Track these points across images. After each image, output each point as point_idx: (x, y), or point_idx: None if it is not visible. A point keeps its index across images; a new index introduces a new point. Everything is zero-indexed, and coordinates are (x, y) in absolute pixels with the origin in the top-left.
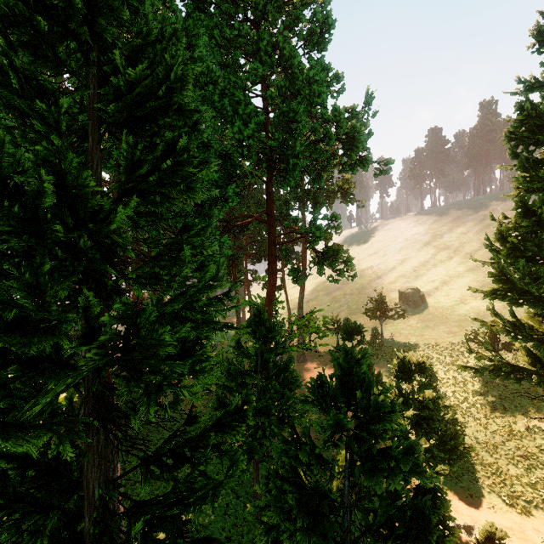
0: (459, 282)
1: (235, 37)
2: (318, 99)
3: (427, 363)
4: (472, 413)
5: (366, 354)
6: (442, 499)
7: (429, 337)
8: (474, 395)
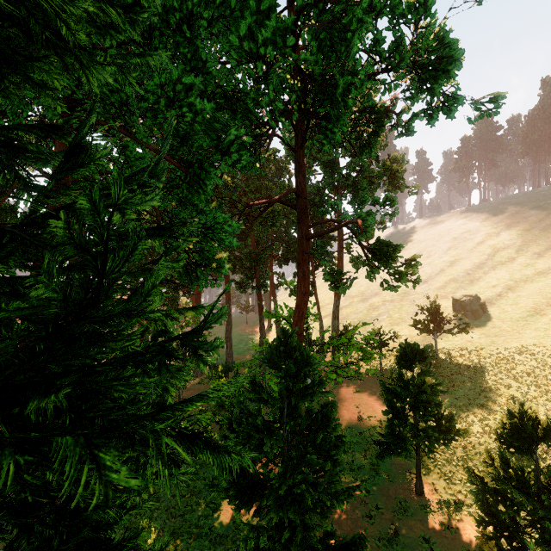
0: (528, 288)
1: None
2: None
3: None
4: None
5: None
6: None
7: (499, 356)
8: None
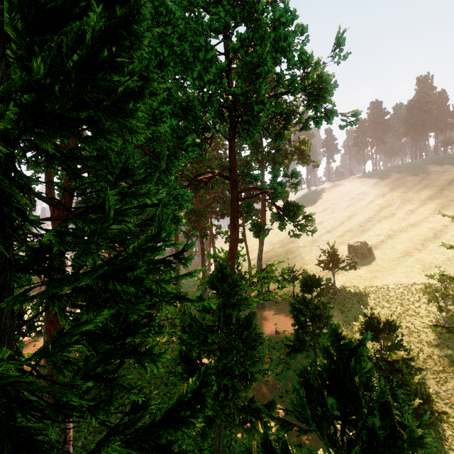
0: (403, 236)
1: None
2: (284, 44)
3: (396, 322)
4: (429, 365)
5: (365, 338)
6: None
7: (378, 286)
8: (430, 346)
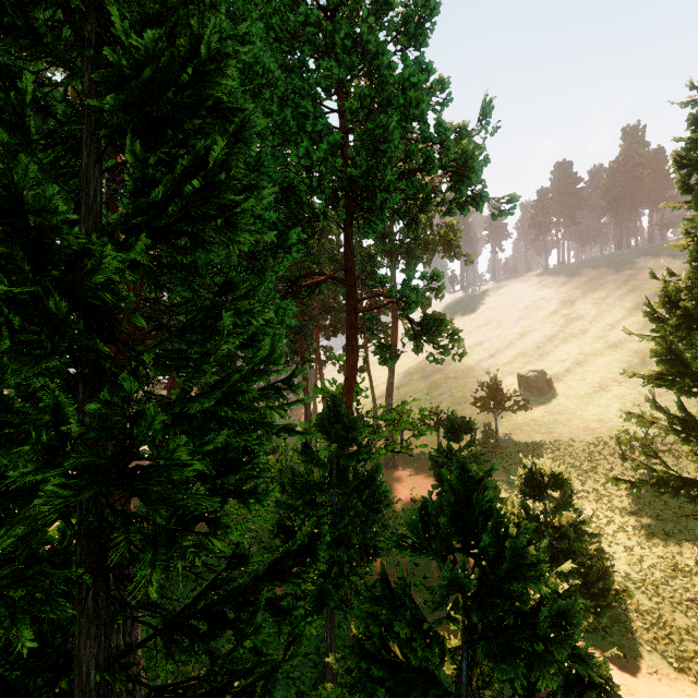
0: (597, 363)
1: (302, 26)
2: (416, 111)
3: (565, 474)
4: (621, 539)
5: (492, 470)
6: (611, 694)
7: (559, 435)
8: (623, 515)
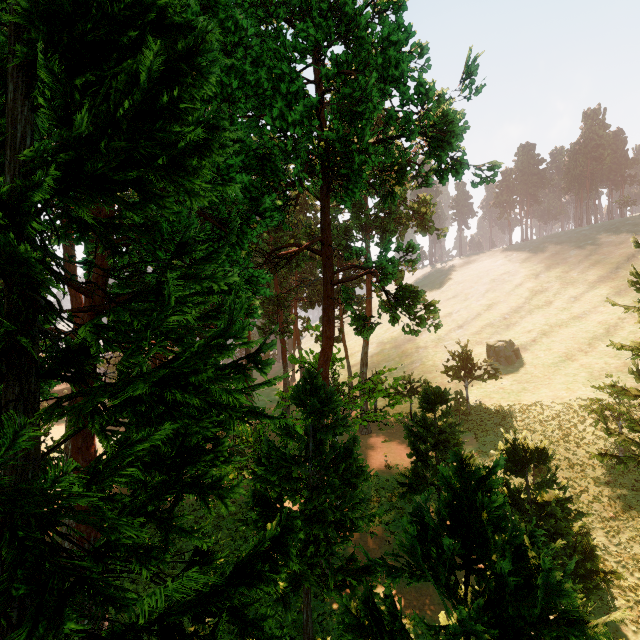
0: (563, 333)
1: None
2: (395, 72)
3: (549, 450)
4: (596, 510)
5: (497, 465)
6: None
7: (528, 403)
8: (597, 484)
